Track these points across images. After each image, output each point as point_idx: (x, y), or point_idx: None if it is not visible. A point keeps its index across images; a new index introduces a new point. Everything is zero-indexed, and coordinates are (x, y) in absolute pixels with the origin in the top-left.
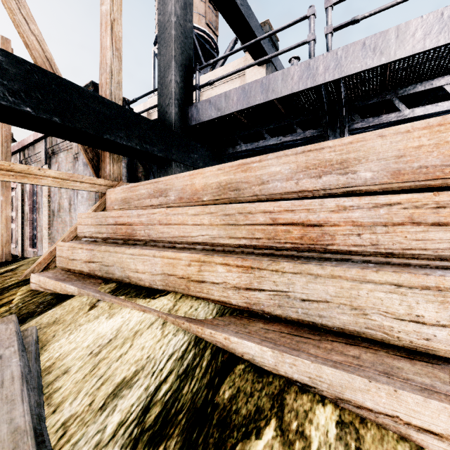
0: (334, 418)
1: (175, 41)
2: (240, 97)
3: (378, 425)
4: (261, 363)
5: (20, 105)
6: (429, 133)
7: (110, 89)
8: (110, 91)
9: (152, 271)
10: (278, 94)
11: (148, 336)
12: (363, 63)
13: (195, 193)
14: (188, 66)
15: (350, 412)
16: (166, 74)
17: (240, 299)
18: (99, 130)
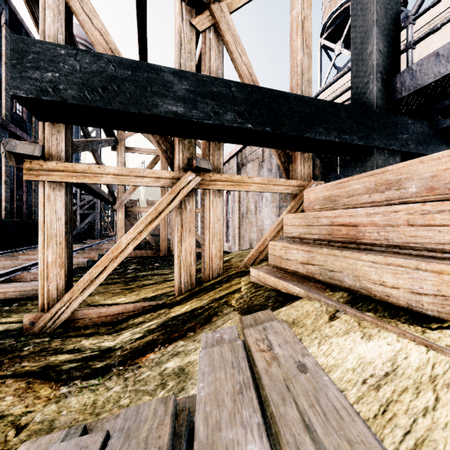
0: None
1: (377, 2)
2: None
3: None
4: None
5: (244, 124)
6: None
7: (300, 90)
8: (301, 91)
9: (413, 287)
10: None
11: None
12: None
13: None
14: (394, 25)
15: None
16: (363, 48)
17: None
18: (300, 130)
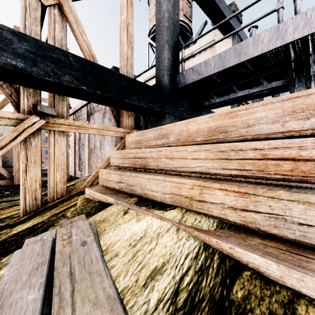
0: None
1: (168, 30)
2: (216, 62)
3: None
4: (266, 273)
5: (80, 86)
6: None
7: (126, 69)
8: (126, 70)
9: (163, 191)
10: (249, 56)
11: (167, 238)
12: None
13: (190, 136)
14: (176, 46)
15: None
16: (161, 54)
17: (236, 217)
18: (122, 96)
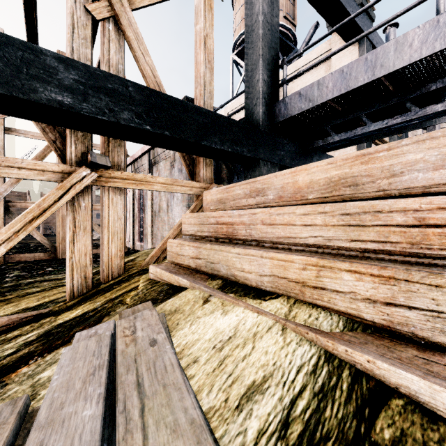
0: None
1: (262, 40)
2: (336, 82)
3: None
4: (430, 404)
5: (143, 125)
6: None
7: (203, 100)
8: (204, 101)
9: (259, 271)
10: (389, 69)
11: (268, 340)
12: None
13: (298, 191)
14: (275, 62)
15: None
16: (253, 75)
17: (376, 315)
18: (198, 138)
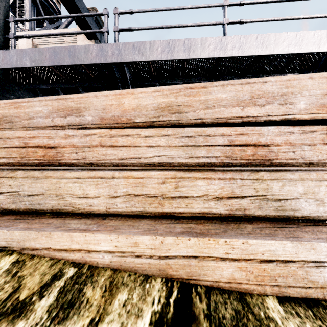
0: (12, 261)
1: None
2: (51, 55)
3: (42, 256)
4: None
5: None
6: (115, 98)
7: None
8: None
9: None
10: (82, 62)
11: None
12: (133, 57)
13: None
14: (3, 14)
15: (28, 254)
16: None
17: None
18: None
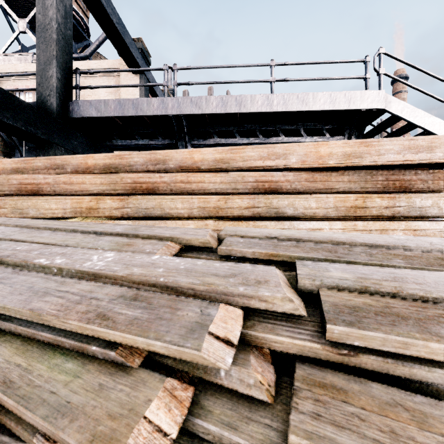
0: None
1: (56, 44)
2: (116, 107)
3: None
4: None
5: None
6: (189, 154)
7: None
8: None
9: (64, 207)
10: (145, 113)
11: None
12: (191, 110)
13: (88, 168)
14: (69, 66)
15: None
16: (46, 69)
17: (119, 213)
18: None
